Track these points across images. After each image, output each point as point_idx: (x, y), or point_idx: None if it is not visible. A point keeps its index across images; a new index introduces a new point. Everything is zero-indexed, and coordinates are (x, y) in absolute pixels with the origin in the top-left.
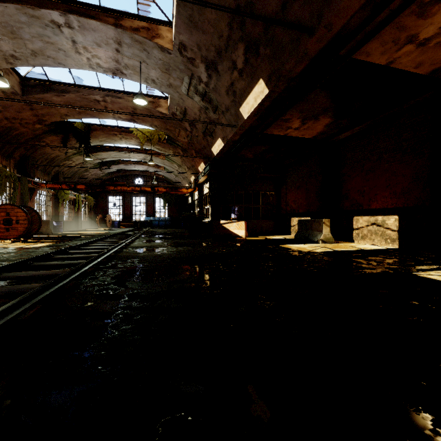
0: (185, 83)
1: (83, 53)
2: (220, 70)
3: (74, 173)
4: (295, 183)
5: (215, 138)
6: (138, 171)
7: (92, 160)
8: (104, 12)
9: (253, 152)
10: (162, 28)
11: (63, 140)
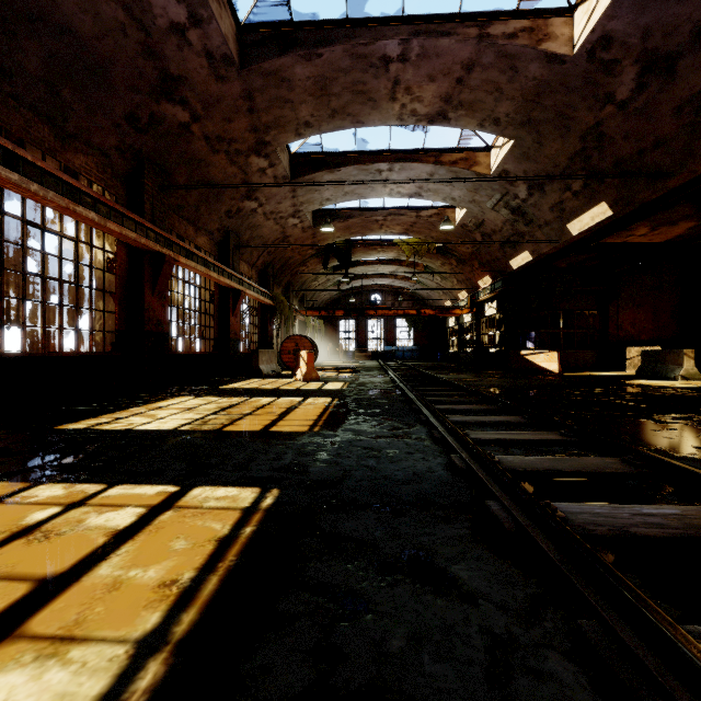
0: (493, 199)
1: (389, 186)
2: (546, 190)
3: (313, 295)
4: (633, 299)
5: (519, 250)
6: (375, 285)
7: (334, 278)
8: (426, 153)
9: (568, 261)
10: (479, 155)
11: (324, 261)
